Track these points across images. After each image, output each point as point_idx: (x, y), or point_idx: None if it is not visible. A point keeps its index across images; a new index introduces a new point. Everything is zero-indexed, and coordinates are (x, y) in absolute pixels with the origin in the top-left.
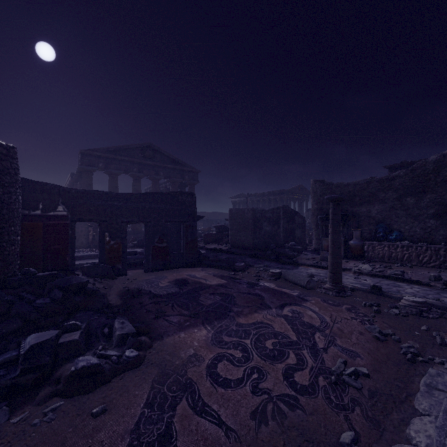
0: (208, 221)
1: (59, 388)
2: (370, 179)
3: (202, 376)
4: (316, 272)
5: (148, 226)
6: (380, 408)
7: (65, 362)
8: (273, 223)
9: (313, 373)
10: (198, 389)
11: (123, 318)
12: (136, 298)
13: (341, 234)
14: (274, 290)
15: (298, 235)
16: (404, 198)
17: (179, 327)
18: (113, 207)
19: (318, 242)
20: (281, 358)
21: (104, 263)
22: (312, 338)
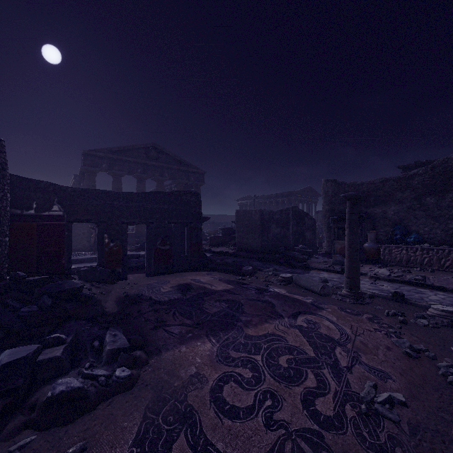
0: (214, 224)
1: (32, 418)
2: (386, 178)
3: (205, 402)
4: (329, 276)
5: (150, 227)
6: (427, 450)
7: (44, 383)
8: (282, 225)
9: (338, 399)
10: (200, 420)
11: (116, 329)
12: (135, 305)
13: None
14: (285, 297)
15: (308, 238)
16: (423, 198)
17: (180, 339)
18: (113, 206)
19: (330, 244)
20: (298, 380)
21: (103, 267)
22: (332, 354)
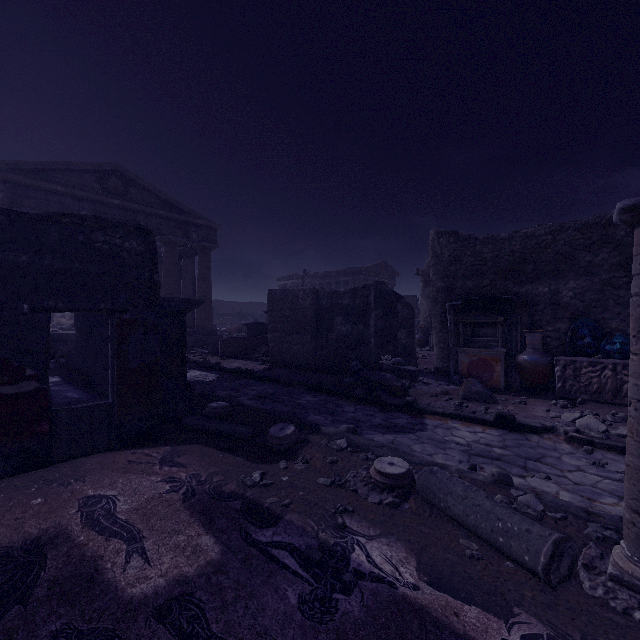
0: (240, 316)
1: None
2: (560, 226)
3: None
4: (478, 439)
5: None
6: None
7: None
8: (355, 318)
9: None
10: None
11: None
12: None
13: (500, 340)
14: None
15: (402, 342)
16: None
17: None
18: None
19: (446, 355)
20: None
21: None
22: None
